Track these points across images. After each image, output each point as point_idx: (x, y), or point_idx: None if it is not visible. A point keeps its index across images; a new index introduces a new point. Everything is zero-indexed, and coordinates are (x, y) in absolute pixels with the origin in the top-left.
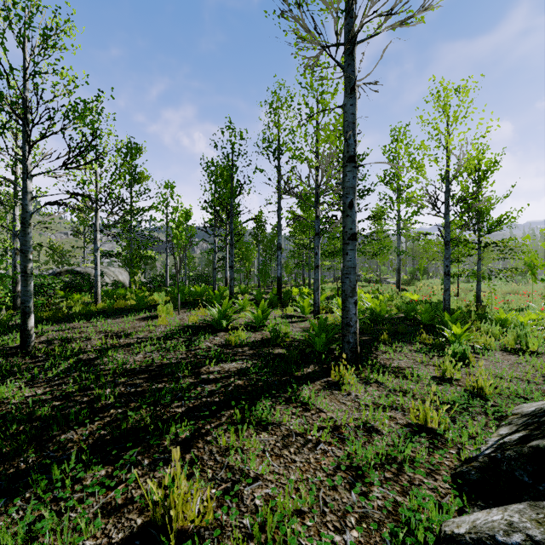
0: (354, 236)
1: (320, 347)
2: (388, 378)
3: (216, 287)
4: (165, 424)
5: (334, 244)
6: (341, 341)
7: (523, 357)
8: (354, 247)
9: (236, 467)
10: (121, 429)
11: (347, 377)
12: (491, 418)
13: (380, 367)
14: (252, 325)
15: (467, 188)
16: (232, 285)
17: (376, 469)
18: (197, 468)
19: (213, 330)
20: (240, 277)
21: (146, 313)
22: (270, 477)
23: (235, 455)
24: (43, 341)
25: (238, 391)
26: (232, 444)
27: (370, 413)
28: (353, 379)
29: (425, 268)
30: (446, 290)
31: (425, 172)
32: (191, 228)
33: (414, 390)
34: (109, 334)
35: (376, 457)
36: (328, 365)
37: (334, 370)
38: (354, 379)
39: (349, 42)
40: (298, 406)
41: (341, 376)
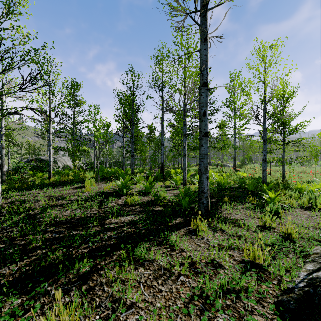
0: (206, 134)
1: (185, 206)
2: (228, 227)
3: (124, 168)
4: (71, 262)
5: (196, 143)
6: (198, 202)
7: (314, 212)
8: (206, 141)
9: (117, 296)
10: (41, 265)
11: (201, 226)
12: (299, 256)
13: (223, 219)
14: (143, 192)
15: (277, 107)
16: (133, 167)
17: (220, 297)
18: (89, 297)
19: (118, 195)
20: (140, 163)
21: (78, 184)
22: (141, 305)
23: (118, 286)
24: (9, 202)
25: (128, 236)
26: (118, 277)
27: (216, 253)
28: (205, 227)
29: (250, 157)
30: (264, 170)
31: (251, 97)
32: (106, 132)
33: (245, 235)
34: (50, 197)
35: (220, 288)
36: (189, 218)
37: (193, 221)
38: (206, 228)
39: (203, 7)
40: (167, 247)
41: (197, 226)
